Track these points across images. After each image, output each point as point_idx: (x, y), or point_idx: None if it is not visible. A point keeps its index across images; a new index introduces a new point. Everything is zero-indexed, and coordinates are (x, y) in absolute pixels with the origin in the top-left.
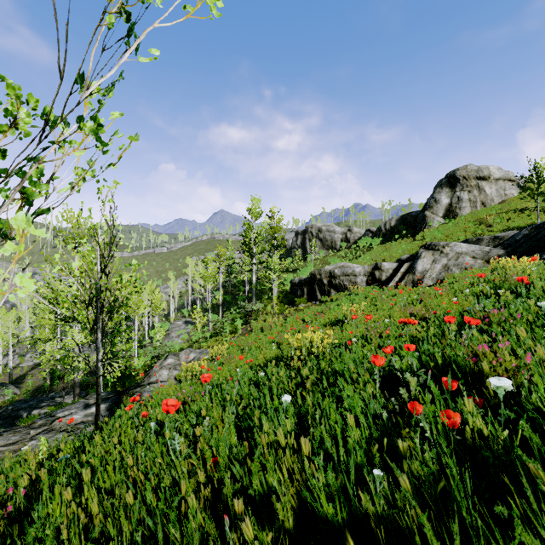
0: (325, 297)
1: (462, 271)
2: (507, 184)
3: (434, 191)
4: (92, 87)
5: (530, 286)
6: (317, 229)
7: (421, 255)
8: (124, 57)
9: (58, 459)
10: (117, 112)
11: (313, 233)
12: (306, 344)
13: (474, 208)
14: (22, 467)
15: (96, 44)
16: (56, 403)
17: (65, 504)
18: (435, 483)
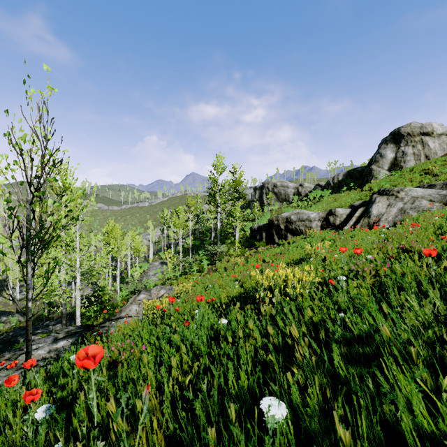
0: (282, 241)
1: (421, 213)
2: None
3: (380, 147)
4: None
5: None
6: (272, 185)
7: (376, 200)
8: None
9: None
10: None
11: (269, 188)
12: (279, 283)
13: (418, 161)
14: None
15: None
16: (49, 330)
17: None
18: None
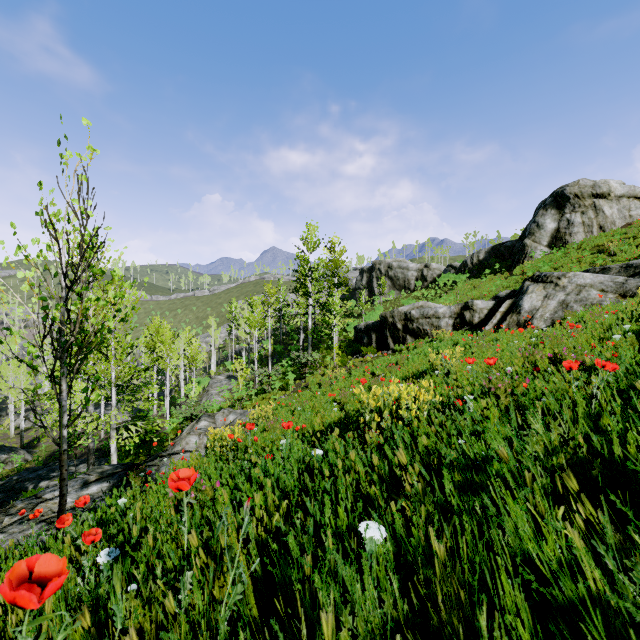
0: (399, 345)
1: (589, 308)
2: (633, 202)
3: (536, 213)
4: None
5: None
6: (386, 265)
7: (529, 290)
8: None
9: None
10: None
11: (382, 271)
12: (389, 404)
13: (590, 233)
14: None
15: None
16: (69, 473)
17: None
18: None
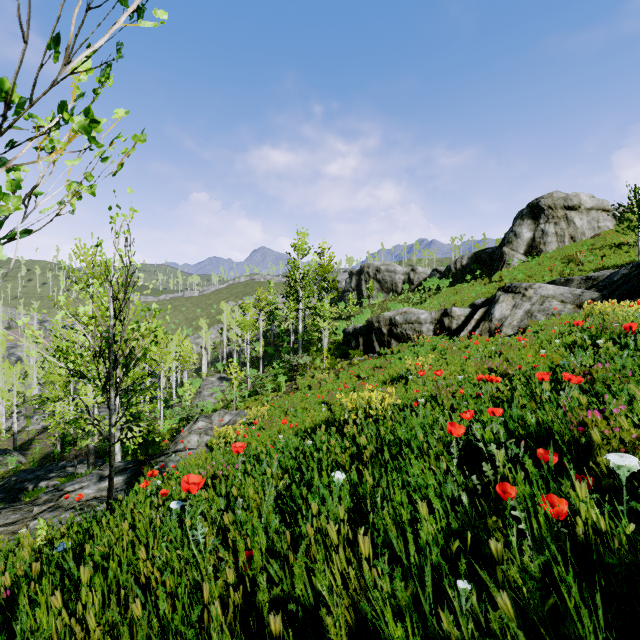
0: (385, 349)
1: (549, 317)
2: (601, 215)
3: (514, 223)
4: (74, 60)
5: (634, 335)
6: (374, 269)
7: (500, 299)
8: (119, 21)
9: (55, 549)
10: (123, 111)
11: (370, 274)
12: (362, 406)
13: (562, 243)
14: (17, 556)
15: (80, 2)
16: (67, 473)
17: (55, 613)
18: (541, 599)
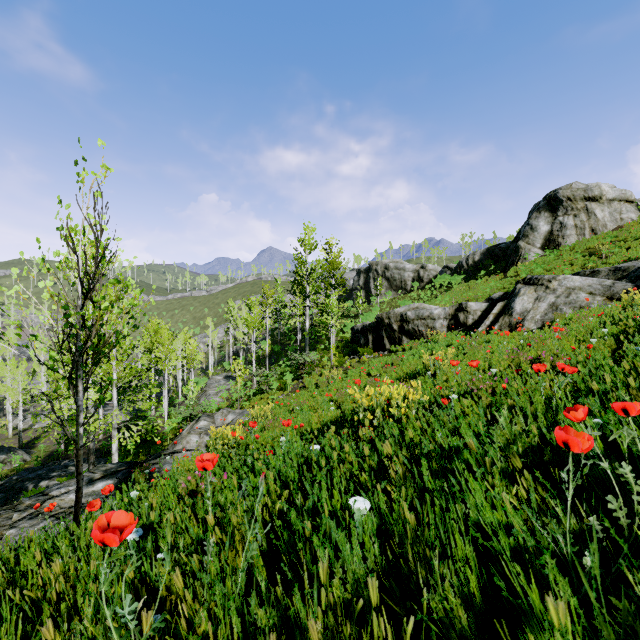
0: (395, 346)
1: (577, 310)
2: (624, 206)
3: (530, 216)
4: None
5: None
6: (383, 266)
7: (520, 292)
8: None
9: None
10: None
11: (379, 271)
12: (381, 403)
13: (582, 236)
14: None
15: None
16: (69, 473)
17: None
18: None
